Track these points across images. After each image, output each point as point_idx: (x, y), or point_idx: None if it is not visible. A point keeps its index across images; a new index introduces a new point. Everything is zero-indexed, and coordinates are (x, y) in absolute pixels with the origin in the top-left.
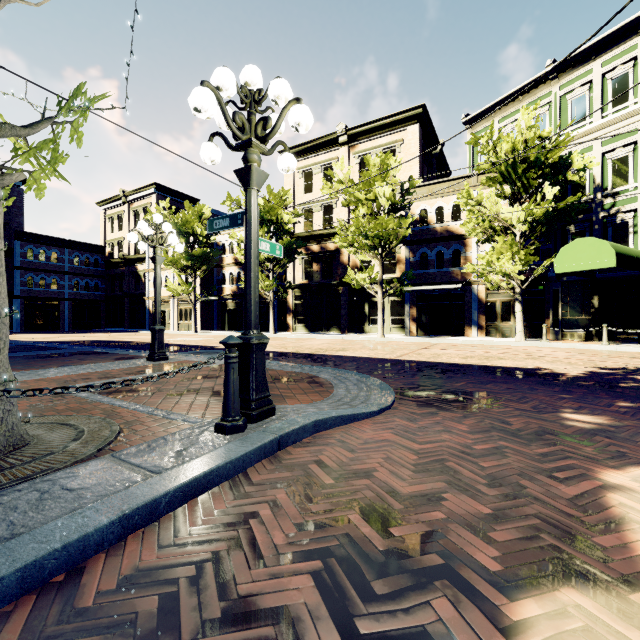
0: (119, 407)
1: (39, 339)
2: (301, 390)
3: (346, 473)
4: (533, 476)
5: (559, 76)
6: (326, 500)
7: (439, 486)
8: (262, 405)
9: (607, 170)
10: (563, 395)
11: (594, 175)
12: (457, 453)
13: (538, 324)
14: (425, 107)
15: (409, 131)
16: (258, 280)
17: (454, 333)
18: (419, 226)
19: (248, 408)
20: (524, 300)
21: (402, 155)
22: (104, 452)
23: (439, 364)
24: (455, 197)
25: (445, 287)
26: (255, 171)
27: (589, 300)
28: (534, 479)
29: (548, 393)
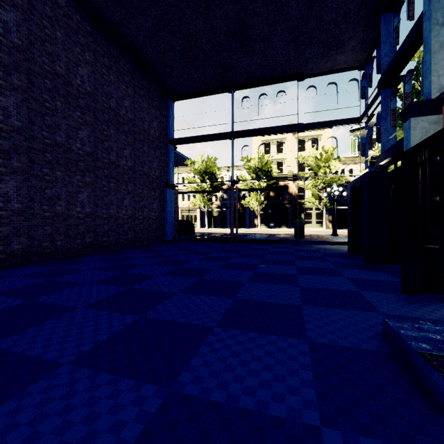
0: None
1: None
2: None
3: None
4: None
5: None
6: None
7: None
8: None
9: None
10: None
11: None
12: None
13: None
14: None
15: (326, 131)
16: None
17: None
18: None
19: None
20: None
21: (322, 142)
22: None
23: None
24: (350, 165)
25: None
26: None
27: None
28: None
29: None
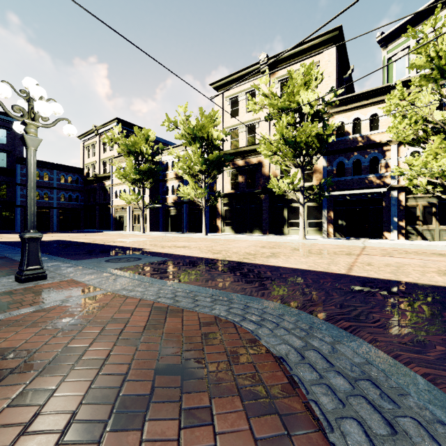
0: None
1: (13, 239)
2: None
3: None
4: None
5: None
6: None
7: None
8: None
9: None
10: None
11: None
12: None
13: None
14: (341, 29)
15: (325, 53)
16: None
17: (371, 235)
18: (336, 137)
19: None
20: None
21: None
22: None
23: (433, 290)
24: (373, 108)
25: (369, 191)
26: None
27: None
28: None
29: None
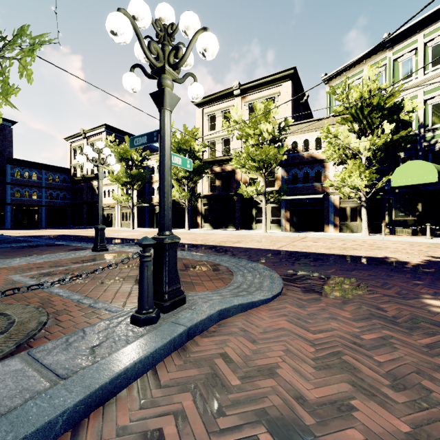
0: (56, 295)
1: (21, 234)
2: (207, 277)
3: (251, 370)
4: (431, 374)
5: (393, 45)
6: (233, 410)
7: (344, 389)
8: (174, 296)
9: (428, 112)
10: (416, 281)
11: (418, 116)
12: (349, 344)
13: (377, 223)
14: (295, 69)
15: (284, 86)
16: (171, 188)
17: (316, 229)
18: (291, 153)
19: (161, 299)
20: (367, 206)
21: (279, 103)
22: (24, 347)
23: (310, 254)
24: (317, 133)
25: (310, 197)
26: (168, 94)
27: (415, 206)
28: (434, 378)
29: (403, 279)
